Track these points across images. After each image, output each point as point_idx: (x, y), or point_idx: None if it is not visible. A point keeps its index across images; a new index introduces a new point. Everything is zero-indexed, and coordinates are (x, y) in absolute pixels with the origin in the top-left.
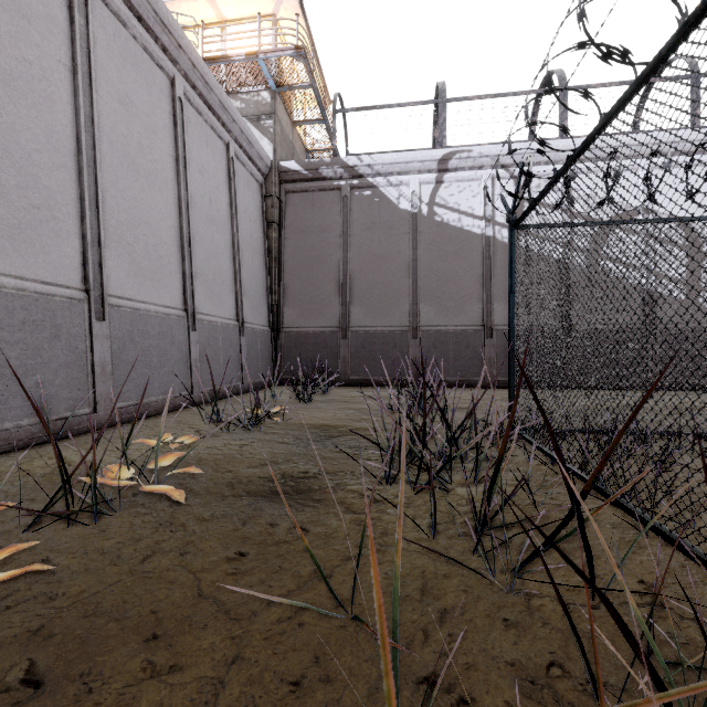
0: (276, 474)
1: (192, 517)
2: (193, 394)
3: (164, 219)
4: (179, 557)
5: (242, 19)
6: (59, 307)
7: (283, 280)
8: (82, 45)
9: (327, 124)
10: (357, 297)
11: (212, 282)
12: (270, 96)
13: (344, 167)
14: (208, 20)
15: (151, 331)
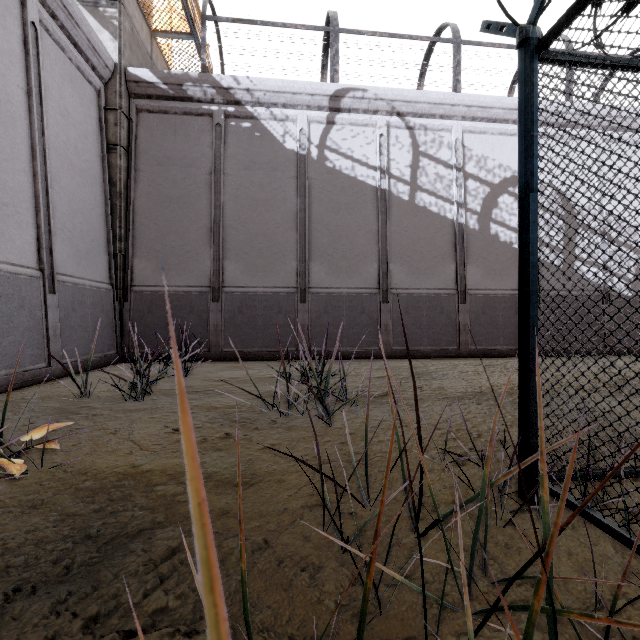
0: None
1: None
2: None
3: None
4: None
5: None
6: None
7: (133, 223)
8: None
9: (197, 41)
10: (233, 250)
11: None
12: None
13: (216, 87)
14: None
15: None
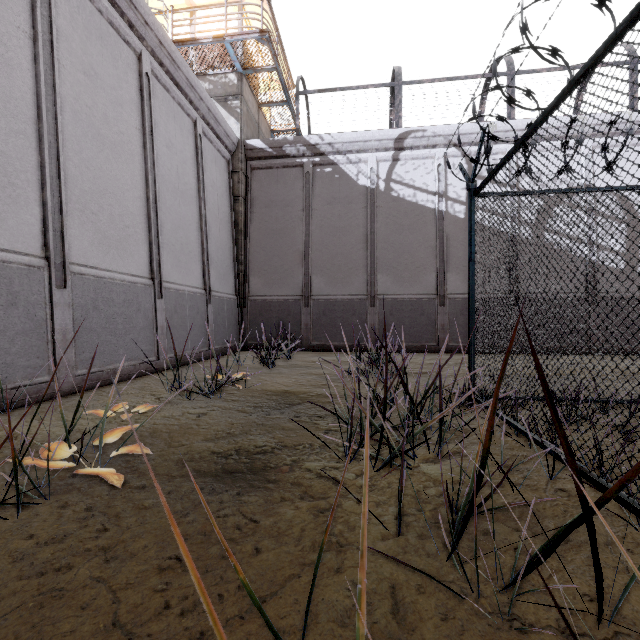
0: (231, 448)
1: (131, 505)
2: (160, 360)
3: (130, 190)
4: (103, 564)
5: (210, 5)
6: (16, 274)
7: (249, 251)
8: (43, 14)
9: (291, 105)
10: (318, 268)
11: (179, 252)
12: (236, 78)
13: (306, 145)
14: (178, 6)
15: (116, 299)
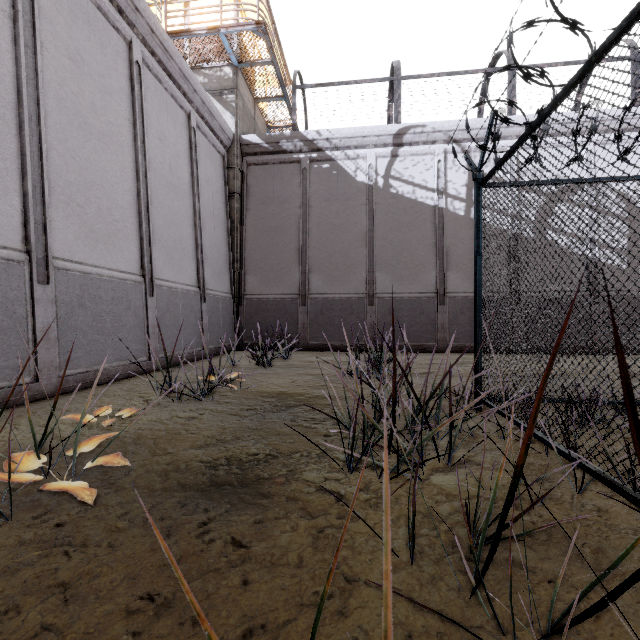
0: (221, 457)
1: (102, 527)
2: (151, 360)
3: (119, 182)
4: (59, 605)
5: None
6: None
7: (245, 248)
8: None
9: (287, 101)
10: (316, 266)
11: (172, 248)
12: (232, 72)
13: (303, 140)
14: None
15: (104, 296)
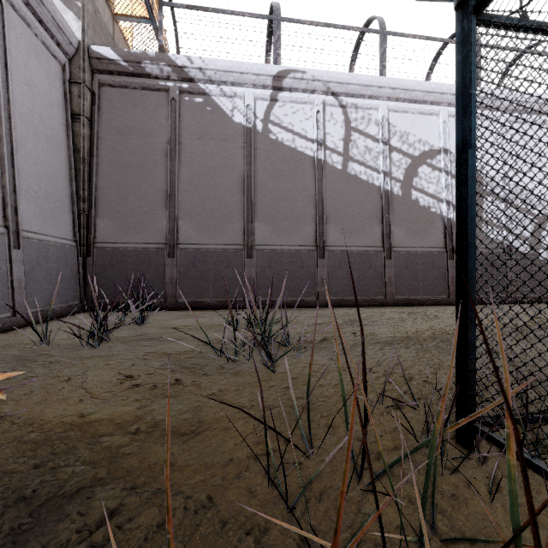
0: None
1: None
2: None
3: None
4: None
5: None
6: None
7: (95, 186)
8: None
9: (155, 25)
10: (187, 211)
11: None
12: None
13: (171, 65)
14: None
15: None
